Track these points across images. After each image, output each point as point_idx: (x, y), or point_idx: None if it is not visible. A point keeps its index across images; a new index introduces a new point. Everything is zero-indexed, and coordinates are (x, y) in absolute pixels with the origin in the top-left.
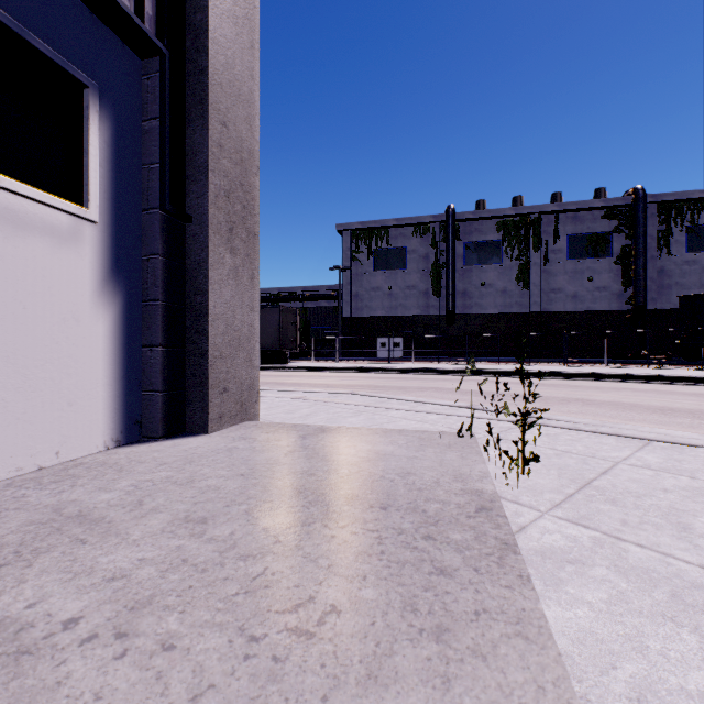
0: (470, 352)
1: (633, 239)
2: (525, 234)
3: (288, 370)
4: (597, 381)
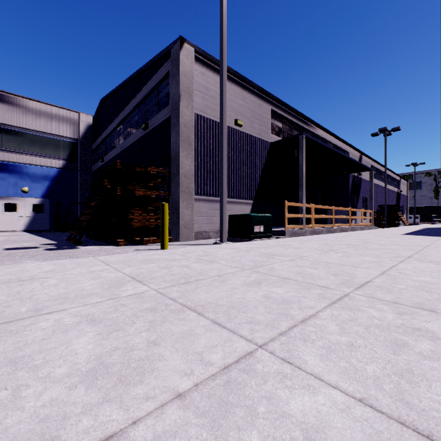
0: None
1: None
2: None
3: None
4: None
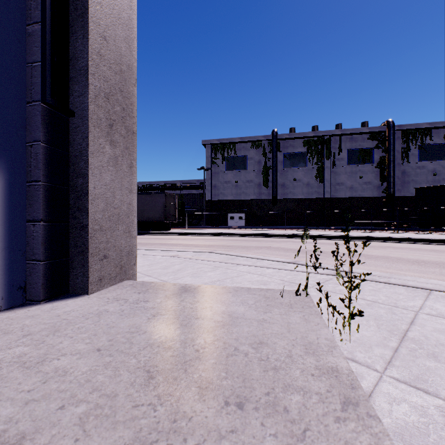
0: (287, 223)
1: (386, 152)
2: (321, 149)
3: (170, 234)
4: (369, 241)
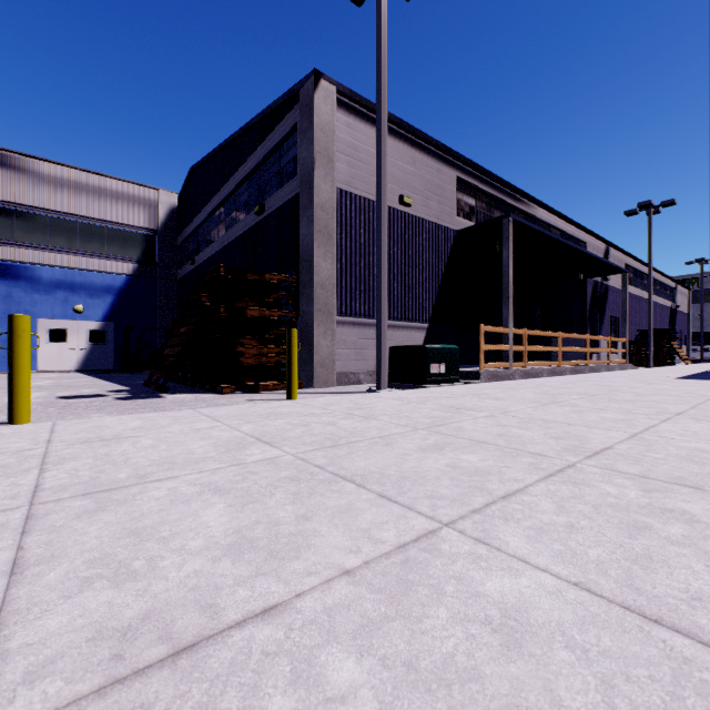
0: None
1: None
2: None
3: None
4: None
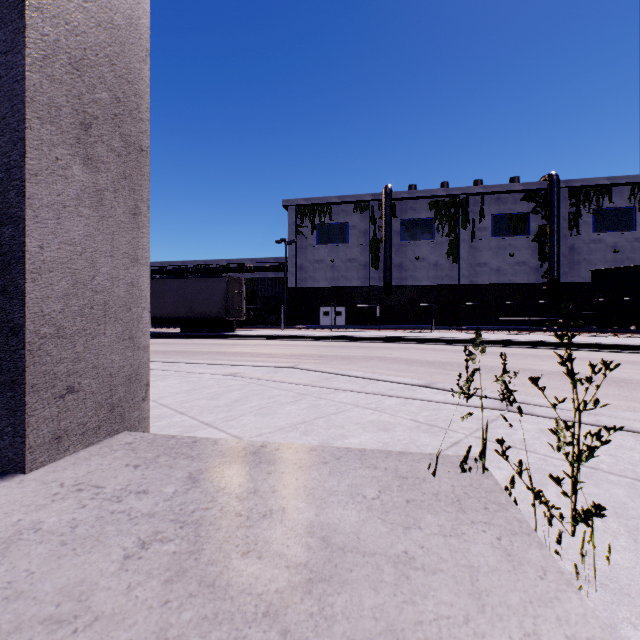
0: (405, 320)
1: (548, 219)
2: (454, 213)
3: (234, 338)
4: (530, 348)
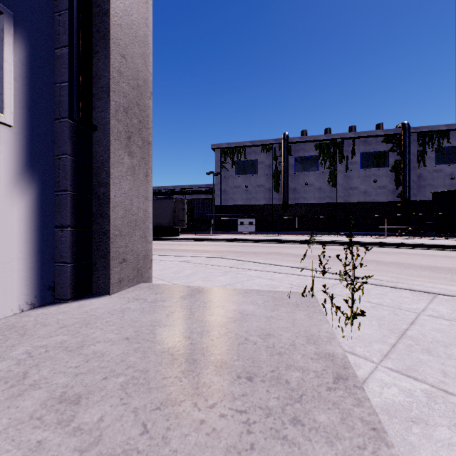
0: (298, 228)
1: (401, 155)
2: (333, 152)
3: (179, 240)
4: (382, 247)
